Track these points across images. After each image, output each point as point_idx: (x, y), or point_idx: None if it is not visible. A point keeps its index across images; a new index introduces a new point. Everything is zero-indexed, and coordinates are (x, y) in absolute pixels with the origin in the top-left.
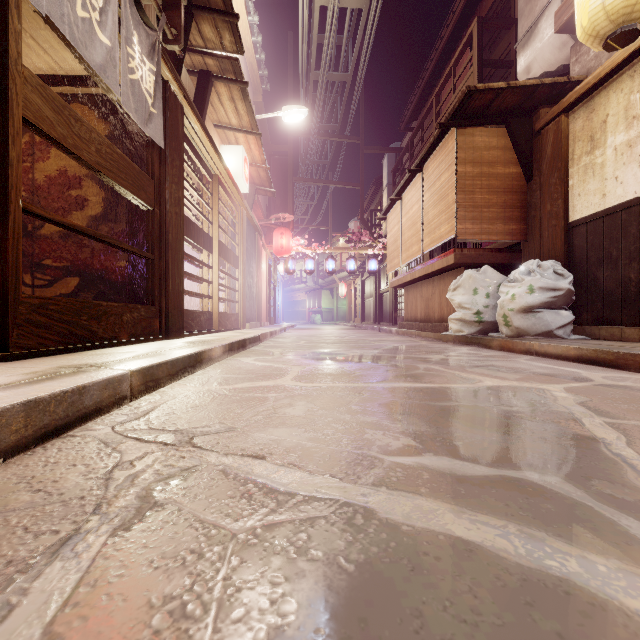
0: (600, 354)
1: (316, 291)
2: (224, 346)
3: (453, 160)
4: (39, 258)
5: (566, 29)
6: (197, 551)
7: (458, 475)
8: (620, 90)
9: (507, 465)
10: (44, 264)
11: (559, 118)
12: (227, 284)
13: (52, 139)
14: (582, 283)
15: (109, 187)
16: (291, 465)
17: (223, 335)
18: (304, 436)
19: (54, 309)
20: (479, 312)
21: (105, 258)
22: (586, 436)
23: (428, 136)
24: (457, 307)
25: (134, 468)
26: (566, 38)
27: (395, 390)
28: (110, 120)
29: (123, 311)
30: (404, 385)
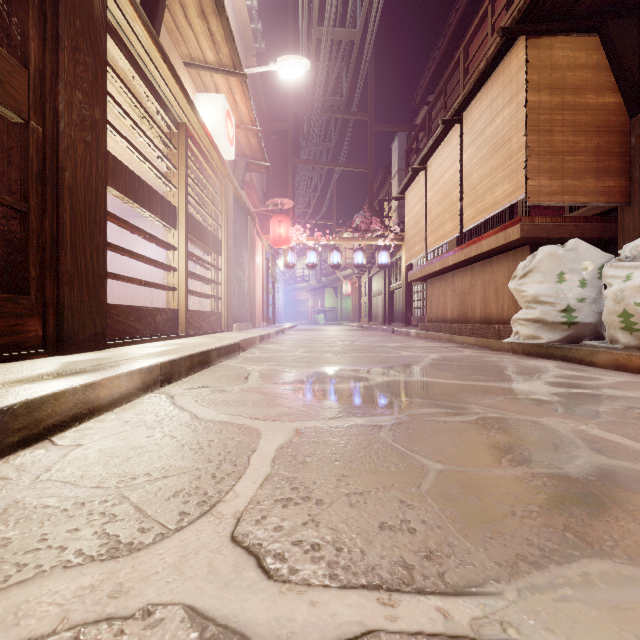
0: None
1: (319, 290)
2: (146, 370)
3: (520, 86)
4: None
5: None
6: None
7: None
8: None
9: None
10: None
11: None
12: (208, 275)
13: None
14: None
15: None
16: None
17: (181, 343)
18: None
19: None
20: (570, 308)
21: None
22: None
23: (453, 100)
24: (528, 301)
25: None
26: None
27: None
28: None
29: None
30: None
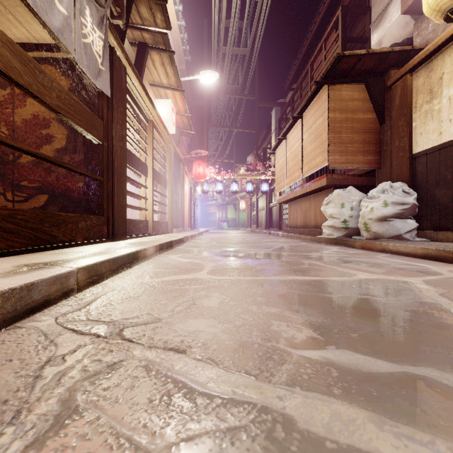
0: (442, 253)
1: (224, 206)
2: (156, 246)
3: (326, 108)
4: (18, 180)
5: (410, 11)
6: None
7: (364, 372)
8: None
9: (406, 360)
10: (21, 185)
11: (405, 77)
12: (159, 200)
13: (20, 85)
14: (423, 199)
15: (70, 127)
16: (208, 360)
17: (156, 238)
18: (219, 327)
19: (21, 218)
20: (345, 221)
21: (67, 180)
22: None
23: (305, 93)
24: (329, 217)
25: (64, 364)
26: (409, 19)
27: (289, 282)
28: (71, 77)
29: (78, 220)
30: (296, 278)
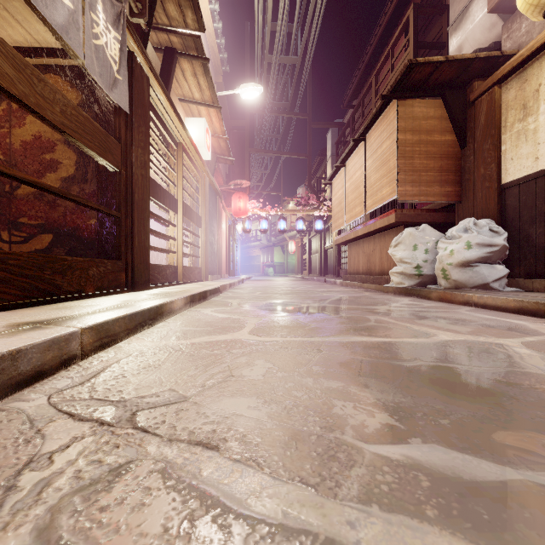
0: (542, 306)
1: (269, 248)
2: (185, 298)
3: (394, 129)
4: (15, 216)
5: (498, 9)
6: None
7: (466, 480)
8: None
9: (520, 461)
10: (20, 222)
11: (492, 89)
12: (191, 241)
13: (13, 96)
14: (515, 240)
15: (80, 151)
16: (249, 461)
17: (186, 287)
18: (264, 410)
19: (14, 264)
20: (419, 266)
21: (76, 216)
22: None
23: (368, 111)
24: (398, 262)
25: (50, 467)
26: (496, 19)
27: (353, 345)
28: (81, 89)
29: (89, 265)
30: (361, 339)
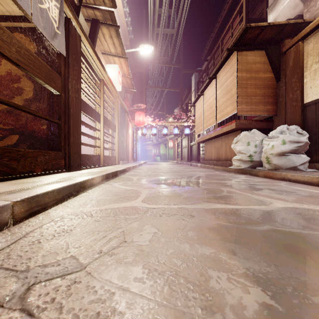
0: None
1: (157, 145)
2: (102, 176)
3: (235, 69)
4: None
5: None
6: None
7: None
8: None
9: None
10: None
11: (298, 43)
12: (109, 140)
13: None
14: (313, 138)
15: (36, 82)
16: None
17: (105, 168)
18: (148, 283)
19: None
20: (251, 155)
21: (34, 123)
22: None
23: (217, 62)
24: (237, 152)
25: None
26: (298, 2)
27: (216, 212)
28: (37, 42)
29: (38, 155)
30: (220, 207)
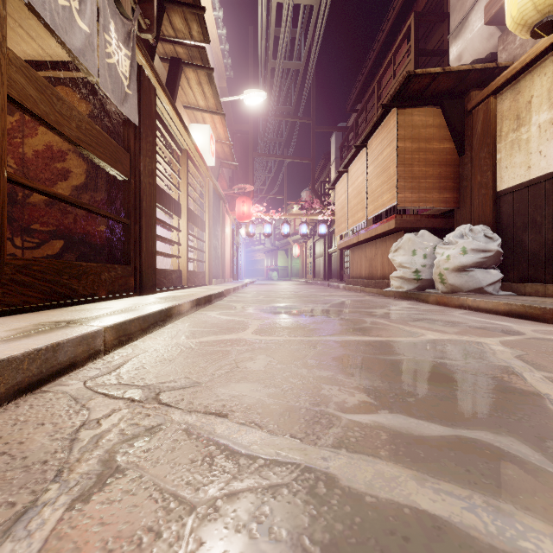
0: (528, 309)
1: (273, 251)
2: (192, 301)
3: (394, 137)
4: (28, 223)
5: (494, 21)
6: (155, 529)
7: (415, 435)
8: (544, 74)
9: (461, 424)
10: (32, 228)
11: (488, 99)
12: (195, 246)
13: (35, 116)
14: (509, 245)
15: (90, 160)
16: (252, 424)
17: (191, 291)
18: (264, 392)
19: (37, 269)
20: (417, 271)
21: (87, 223)
22: (530, 392)
23: (371, 116)
24: (398, 266)
25: (100, 427)
26: (493, 29)
27: (346, 343)
28: (91, 101)
29: (101, 270)
30: (354, 338)
